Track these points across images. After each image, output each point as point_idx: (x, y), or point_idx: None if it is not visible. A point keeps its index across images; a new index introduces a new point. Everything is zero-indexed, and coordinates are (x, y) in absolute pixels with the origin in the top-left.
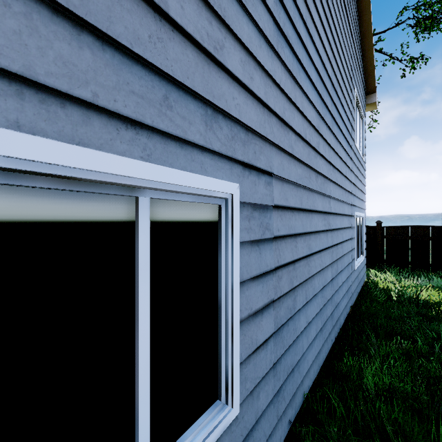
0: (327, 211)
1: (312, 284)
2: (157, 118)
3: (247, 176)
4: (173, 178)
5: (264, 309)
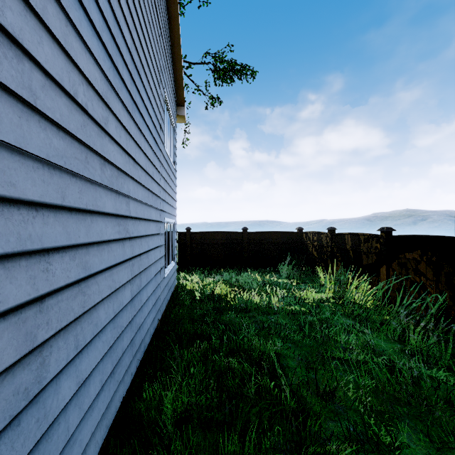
0: (123, 214)
1: (93, 318)
2: None
3: None
4: None
5: None
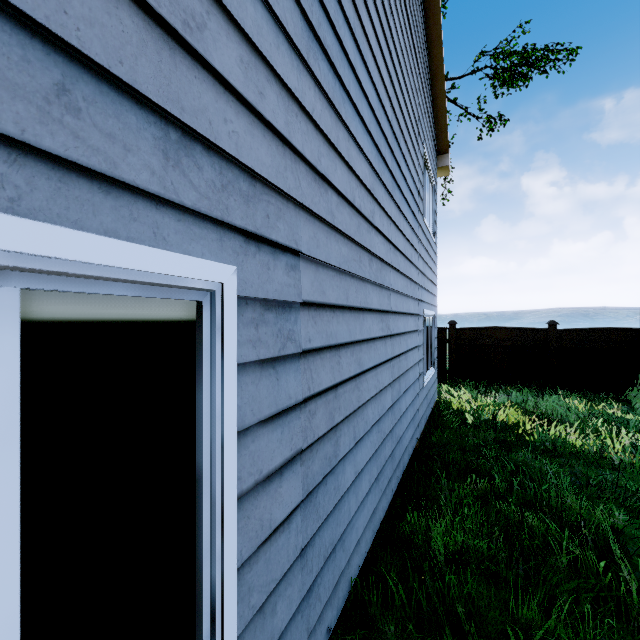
0: (385, 310)
1: (364, 415)
2: (37, 126)
3: (253, 254)
4: (80, 250)
5: (286, 466)
